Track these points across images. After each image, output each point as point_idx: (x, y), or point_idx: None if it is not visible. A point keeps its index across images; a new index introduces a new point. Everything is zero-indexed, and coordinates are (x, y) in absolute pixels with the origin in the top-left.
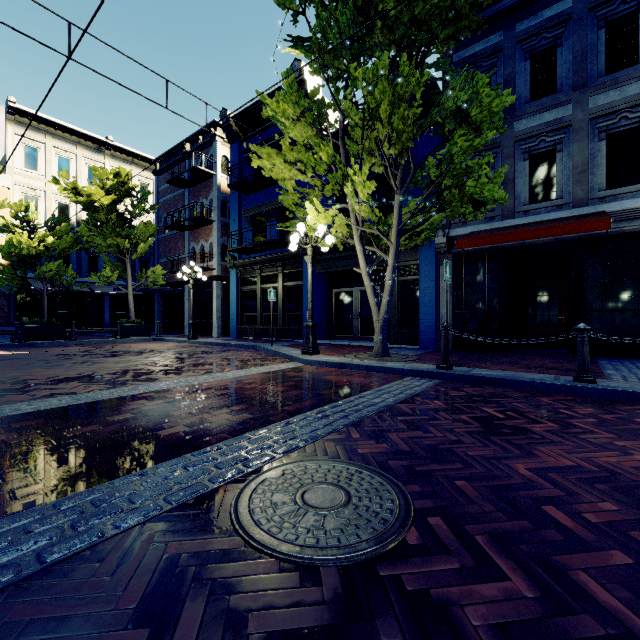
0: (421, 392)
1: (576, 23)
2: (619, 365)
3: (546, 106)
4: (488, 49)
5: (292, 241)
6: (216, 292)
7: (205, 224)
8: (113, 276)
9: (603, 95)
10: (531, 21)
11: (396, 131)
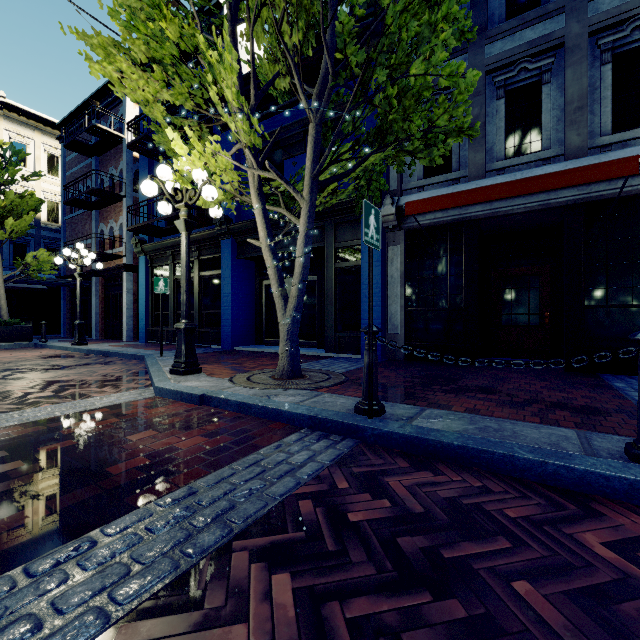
0: (280, 505)
1: None
2: None
3: (529, 19)
4: None
5: (144, 191)
6: (125, 285)
7: (113, 200)
8: None
9: None
10: None
11: None
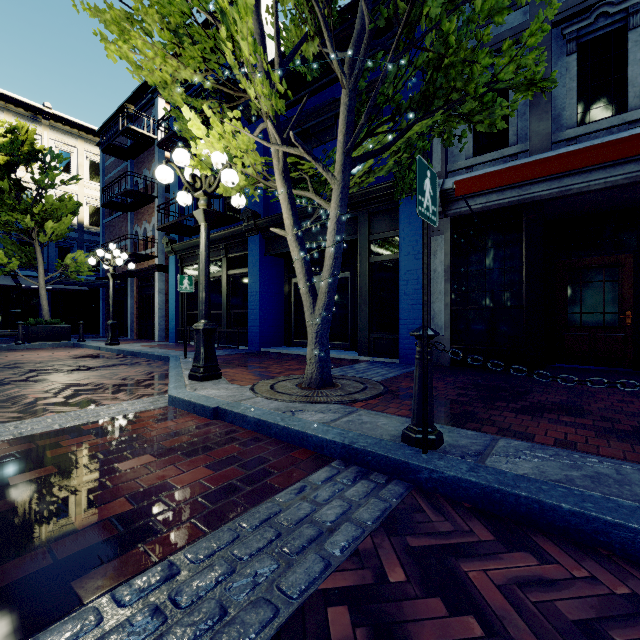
0: (298, 616)
1: None
2: None
3: None
4: None
5: (158, 178)
6: (157, 285)
7: (146, 201)
8: (11, 263)
9: None
10: None
11: None
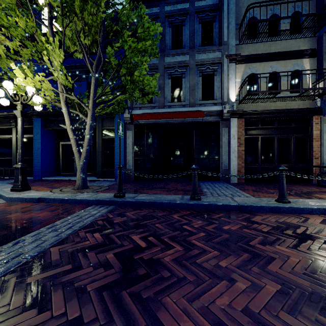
0: (91, 223)
1: (190, 16)
2: (207, 185)
3: (178, 53)
4: (152, 14)
5: None
6: None
7: None
8: None
9: (201, 55)
10: (172, 7)
11: (87, 25)
